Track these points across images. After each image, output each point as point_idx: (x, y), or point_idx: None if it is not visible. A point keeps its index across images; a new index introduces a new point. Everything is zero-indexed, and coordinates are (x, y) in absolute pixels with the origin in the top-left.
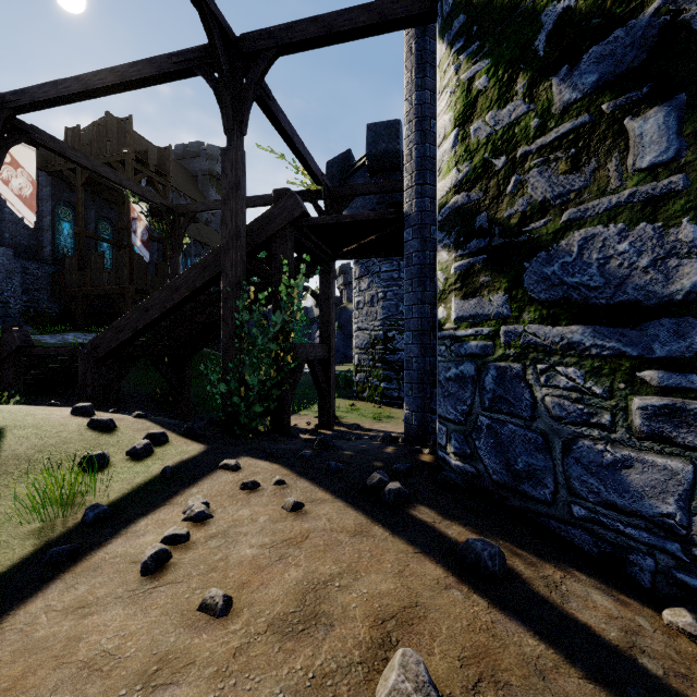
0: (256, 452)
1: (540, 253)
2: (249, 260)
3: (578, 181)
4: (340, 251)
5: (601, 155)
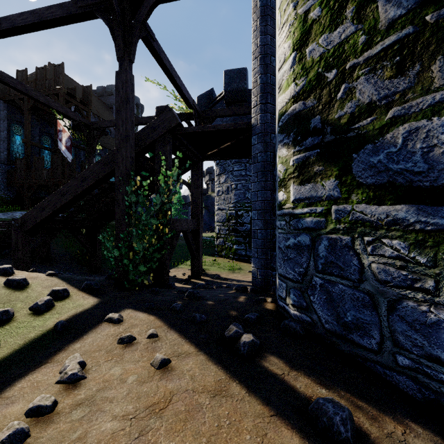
0: (138, 304)
1: (367, 145)
2: (139, 158)
3: (403, 83)
4: (205, 154)
5: (425, 59)
